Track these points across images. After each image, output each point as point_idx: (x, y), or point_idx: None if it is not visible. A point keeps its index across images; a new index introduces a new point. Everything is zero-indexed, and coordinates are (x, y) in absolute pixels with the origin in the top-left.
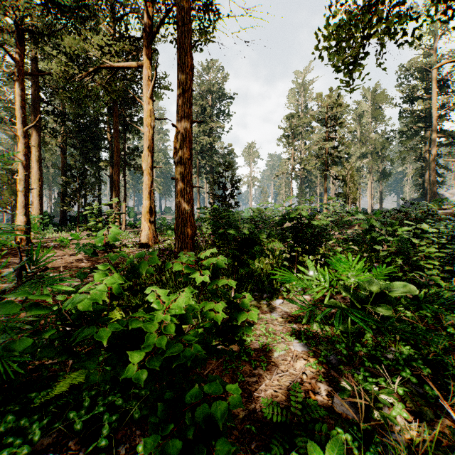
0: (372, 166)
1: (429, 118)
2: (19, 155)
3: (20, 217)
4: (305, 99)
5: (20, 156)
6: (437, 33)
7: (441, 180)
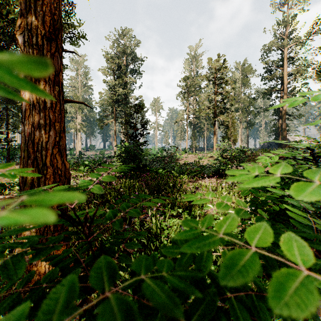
0: (242, 117)
1: (281, 85)
2: None
3: None
4: (196, 67)
5: None
6: (288, 23)
7: (288, 129)
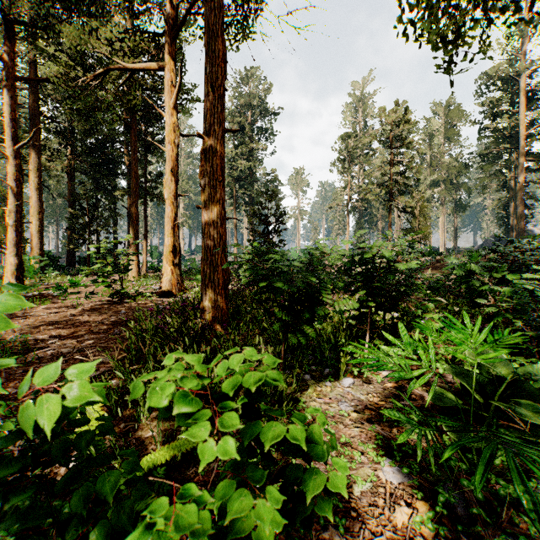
0: (444, 196)
1: (515, 138)
2: (9, 180)
3: (11, 259)
4: (364, 116)
5: (10, 182)
6: (526, 34)
7: (529, 214)
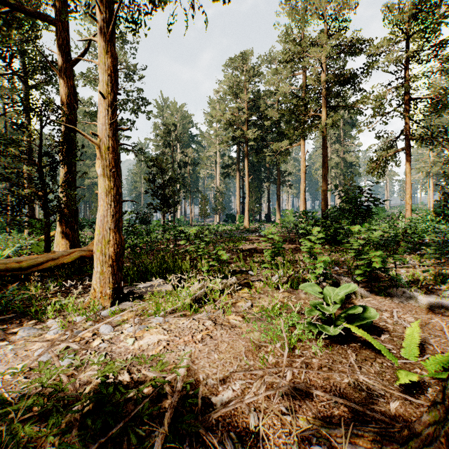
0: None
1: None
2: (246, 190)
3: (247, 217)
4: None
5: (246, 191)
6: None
7: None
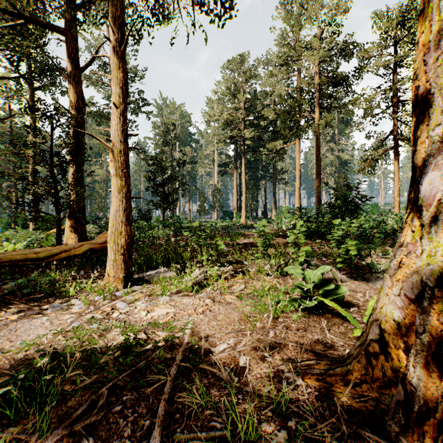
0: None
1: None
2: (243, 188)
3: (244, 214)
4: None
5: (243, 188)
6: None
7: None
